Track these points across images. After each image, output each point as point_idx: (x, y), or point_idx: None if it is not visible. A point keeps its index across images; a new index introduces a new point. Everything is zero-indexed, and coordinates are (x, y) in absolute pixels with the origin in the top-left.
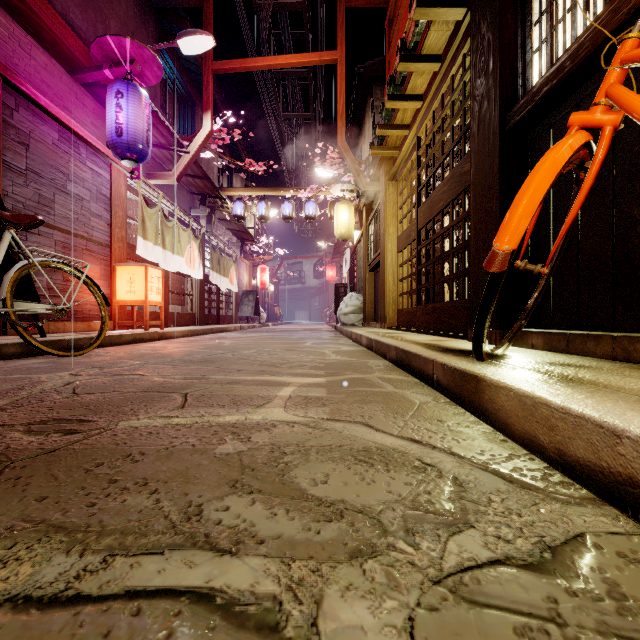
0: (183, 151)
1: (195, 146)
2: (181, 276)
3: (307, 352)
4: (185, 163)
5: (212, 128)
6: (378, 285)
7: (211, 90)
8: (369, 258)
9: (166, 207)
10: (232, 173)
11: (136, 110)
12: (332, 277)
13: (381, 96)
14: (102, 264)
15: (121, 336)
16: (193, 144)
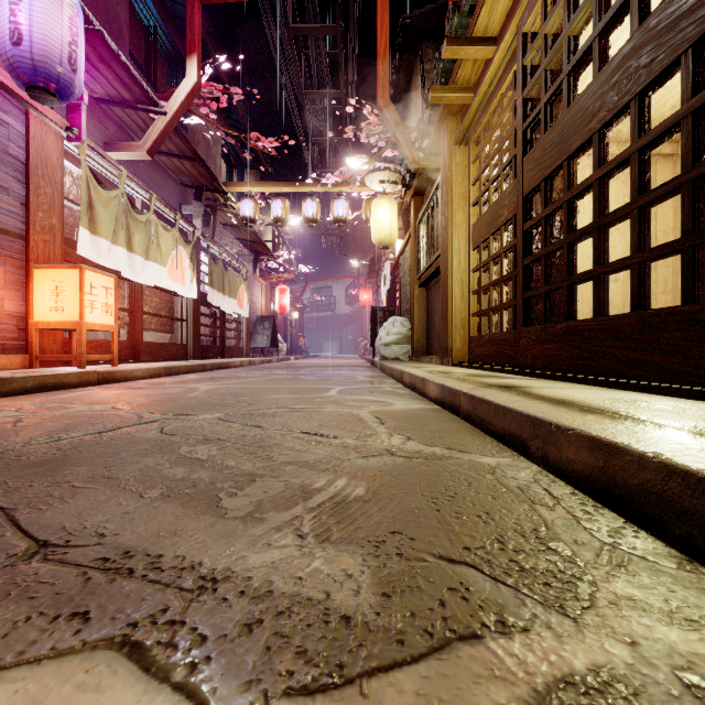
0: (157, 111)
1: (174, 104)
2: (166, 293)
3: (326, 418)
4: (160, 129)
5: (199, 80)
6: (433, 304)
7: (197, 25)
8: (419, 268)
9: (138, 195)
10: (243, 170)
11: (47, 4)
12: (367, 301)
13: (433, 57)
14: (9, 264)
15: (7, 380)
16: (171, 102)
